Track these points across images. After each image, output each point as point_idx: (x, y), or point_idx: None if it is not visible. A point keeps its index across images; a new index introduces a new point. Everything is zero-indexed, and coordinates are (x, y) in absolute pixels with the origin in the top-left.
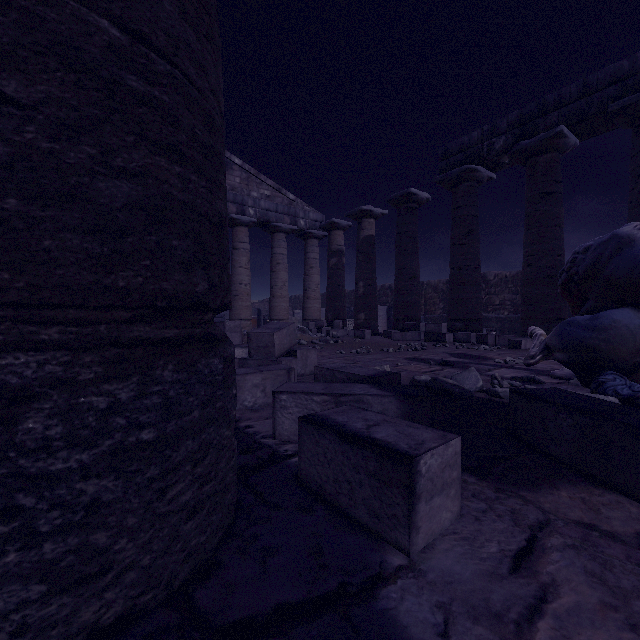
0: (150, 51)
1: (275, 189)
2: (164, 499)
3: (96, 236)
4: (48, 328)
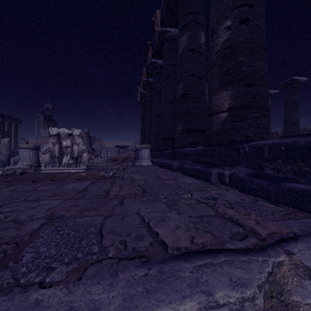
0: (265, 73)
1: None
2: (268, 136)
3: (263, 99)
4: (259, 110)
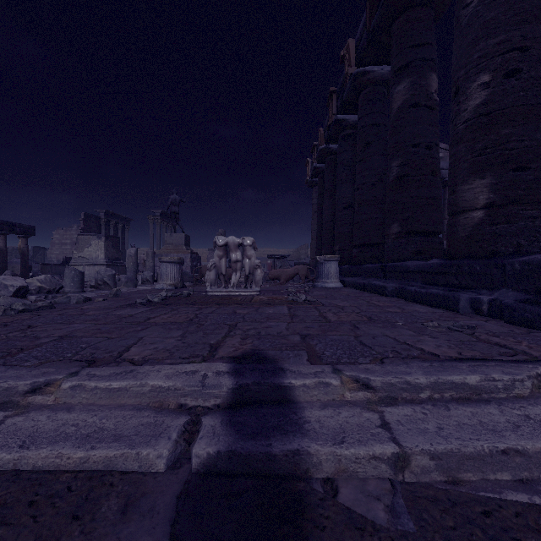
0: None
1: (447, 150)
2: None
3: None
4: (539, 206)
